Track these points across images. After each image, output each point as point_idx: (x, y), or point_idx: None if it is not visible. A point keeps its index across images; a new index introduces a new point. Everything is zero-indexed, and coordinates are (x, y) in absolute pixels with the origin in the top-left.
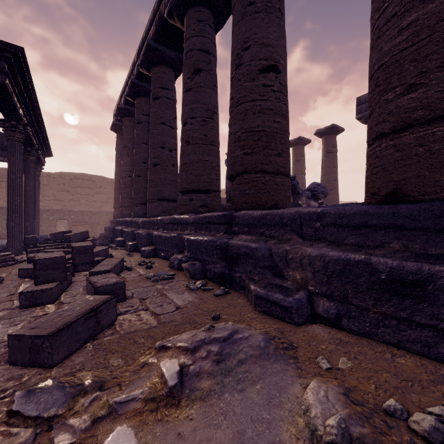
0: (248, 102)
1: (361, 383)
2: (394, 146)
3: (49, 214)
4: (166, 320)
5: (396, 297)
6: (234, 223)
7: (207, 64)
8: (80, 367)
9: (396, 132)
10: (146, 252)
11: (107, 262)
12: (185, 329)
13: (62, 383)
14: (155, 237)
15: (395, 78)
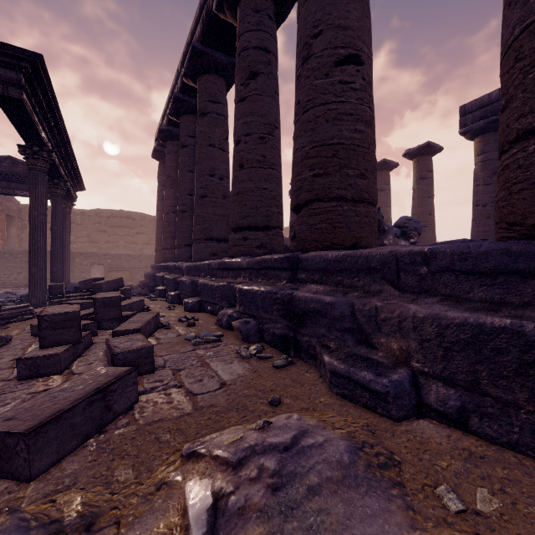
0: (319, 106)
1: None
2: None
3: (82, 258)
4: (204, 403)
5: None
6: (300, 268)
7: (265, 66)
8: (69, 481)
9: None
10: (190, 304)
11: (138, 318)
12: (230, 420)
13: (26, 521)
14: (201, 286)
15: None
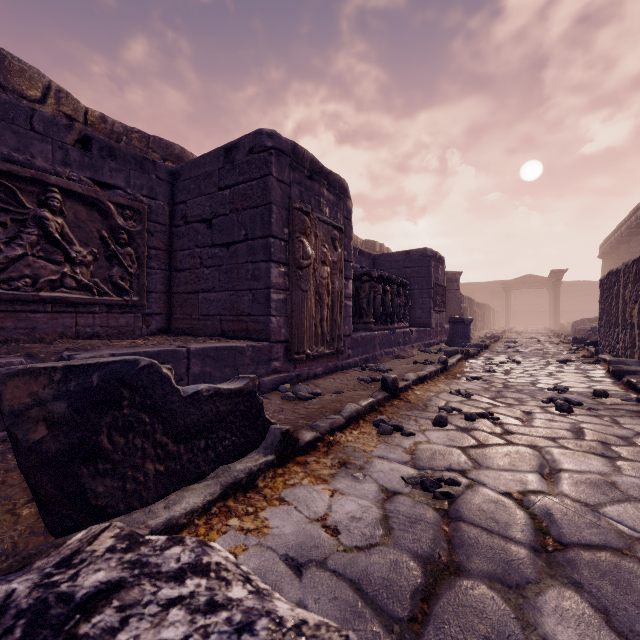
0: None
1: None
2: None
3: None
4: None
5: None
6: None
7: None
8: None
9: None
10: None
11: None
12: None
13: None
14: None
15: None
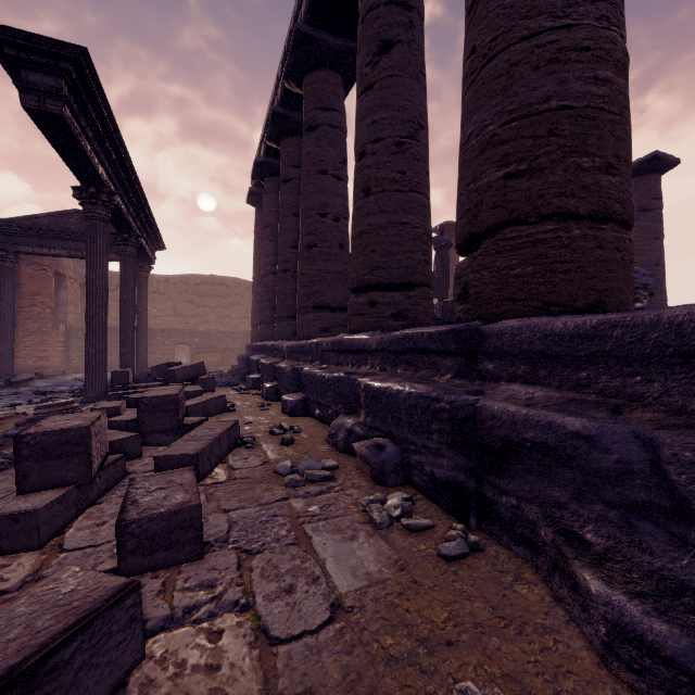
0: (517, 43)
1: None
2: None
3: (165, 336)
4: (291, 681)
5: None
6: (483, 350)
7: (404, 30)
8: None
9: None
10: (289, 404)
11: (203, 431)
12: None
13: None
14: (305, 377)
15: None
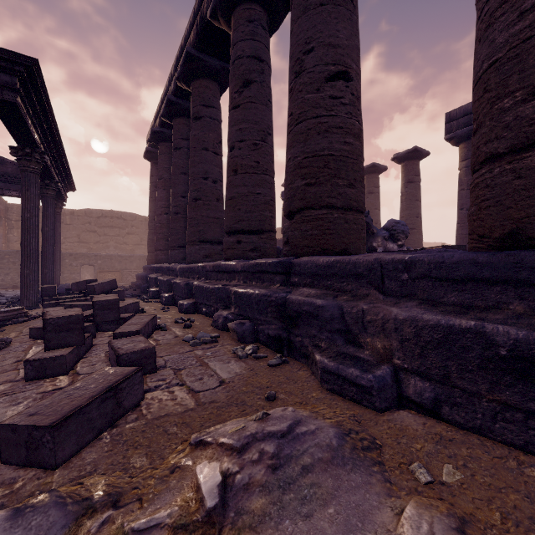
0: (310, 119)
1: (479, 508)
2: (513, 171)
3: (72, 259)
4: (206, 399)
5: (523, 381)
6: (293, 272)
7: (259, 75)
8: (91, 468)
9: (515, 153)
10: (185, 306)
11: (136, 320)
12: (231, 414)
13: (62, 498)
14: (196, 288)
15: (514, 78)
